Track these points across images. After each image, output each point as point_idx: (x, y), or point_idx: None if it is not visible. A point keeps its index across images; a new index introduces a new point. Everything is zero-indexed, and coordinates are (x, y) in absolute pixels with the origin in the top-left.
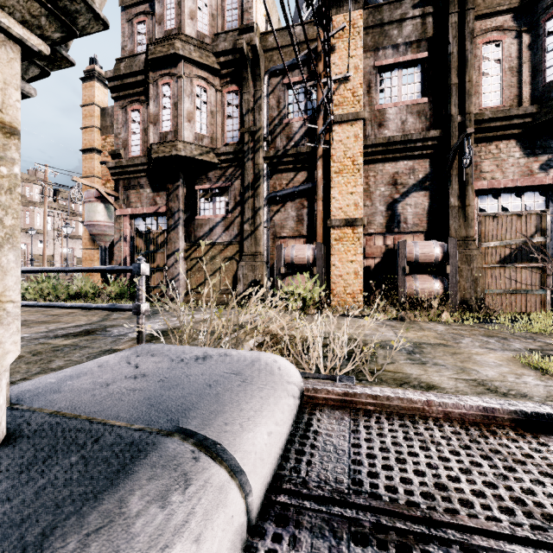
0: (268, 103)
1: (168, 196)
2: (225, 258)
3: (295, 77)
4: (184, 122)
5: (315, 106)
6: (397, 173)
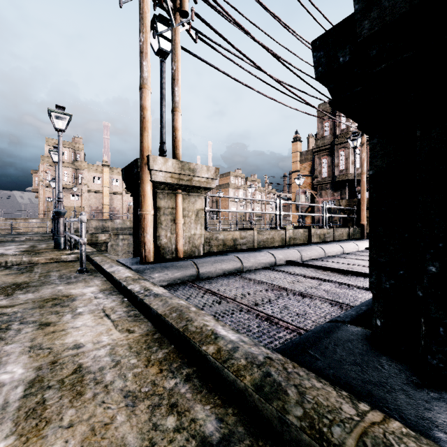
0: None
1: (341, 193)
2: None
3: None
4: (350, 165)
5: None
6: None
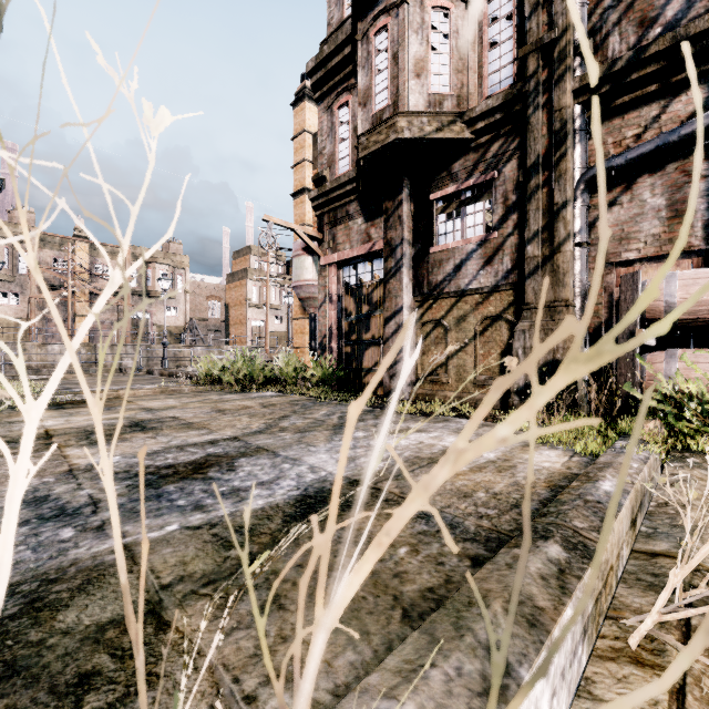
0: None
1: (386, 221)
2: (483, 319)
3: None
4: (409, 80)
5: None
6: None
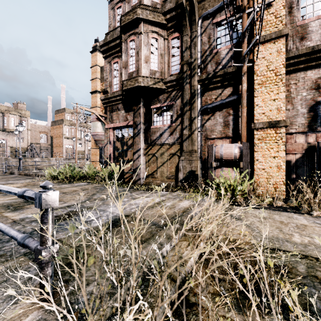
0: (201, 40)
1: (134, 114)
2: (170, 154)
3: (223, 16)
4: (143, 63)
5: (239, 35)
6: (319, 78)
